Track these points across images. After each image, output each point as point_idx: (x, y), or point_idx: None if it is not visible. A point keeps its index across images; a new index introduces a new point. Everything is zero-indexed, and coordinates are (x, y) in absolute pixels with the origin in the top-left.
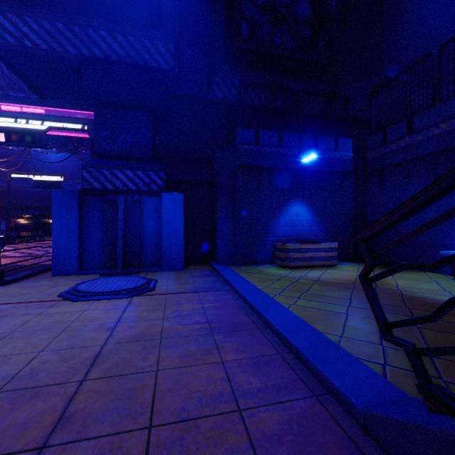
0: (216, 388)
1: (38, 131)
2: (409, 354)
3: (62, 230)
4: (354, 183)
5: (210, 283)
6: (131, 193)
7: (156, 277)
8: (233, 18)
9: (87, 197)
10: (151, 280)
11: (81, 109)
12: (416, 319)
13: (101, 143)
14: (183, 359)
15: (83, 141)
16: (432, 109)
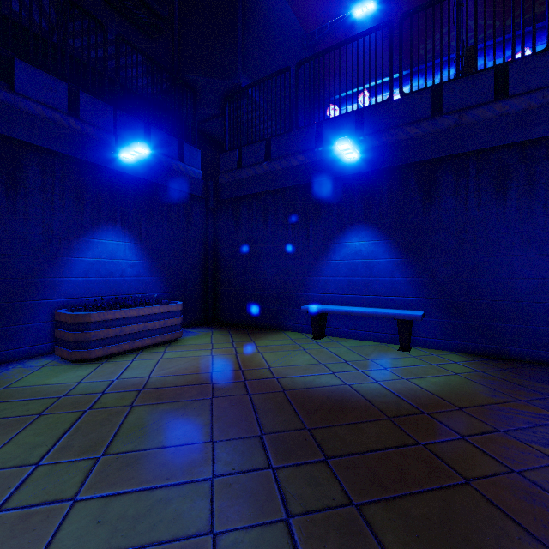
0: None
1: None
2: None
3: None
4: (204, 213)
5: None
6: None
7: None
8: None
9: None
10: None
11: None
12: None
13: None
14: None
15: None
16: (290, 135)
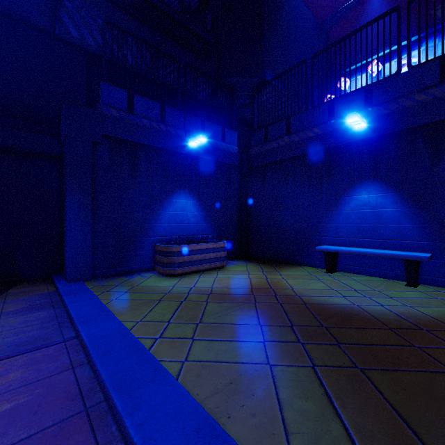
0: None
1: None
2: None
3: None
4: (239, 178)
5: (35, 326)
6: None
7: None
8: None
9: None
10: None
11: None
12: None
13: None
14: None
15: None
16: (306, 113)
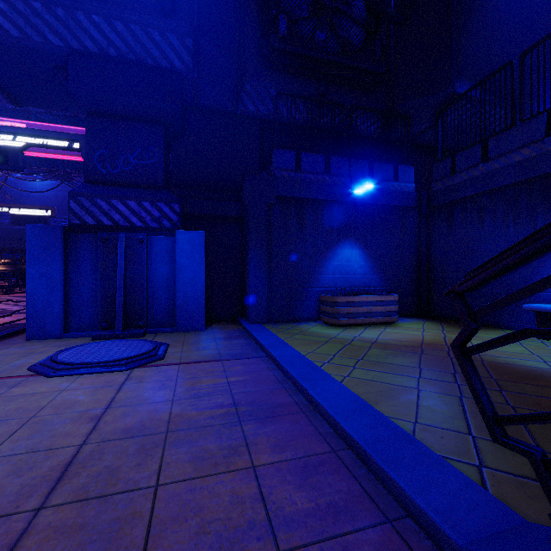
0: (244, 514)
1: (13, 149)
2: (537, 467)
3: (40, 279)
4: (417, 220)
5: (239, 347)
6: (135, 230)
7: (167, 340)
8: (268, 10)
9: (74, 236)
10: (160, 345)
11: (74, 124)
12: (548, 414)
13: (95, 164)
14: (197, 465)
15: (77, 166)
16: (512, 130)
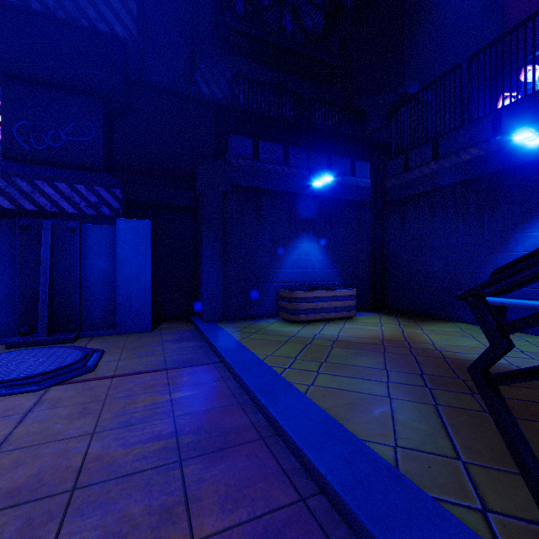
0: None
1: None
2: None
3: None
4: (372, 216)
5: (189, 351)
6: (66, 217)
7: (103, 346)
8: None
9: None
10: (92, 352)
11: None
12: None
13: (14, 137)
14: None
15: None
16: (461, 130)
